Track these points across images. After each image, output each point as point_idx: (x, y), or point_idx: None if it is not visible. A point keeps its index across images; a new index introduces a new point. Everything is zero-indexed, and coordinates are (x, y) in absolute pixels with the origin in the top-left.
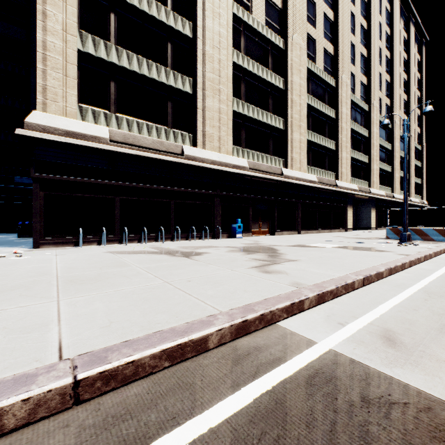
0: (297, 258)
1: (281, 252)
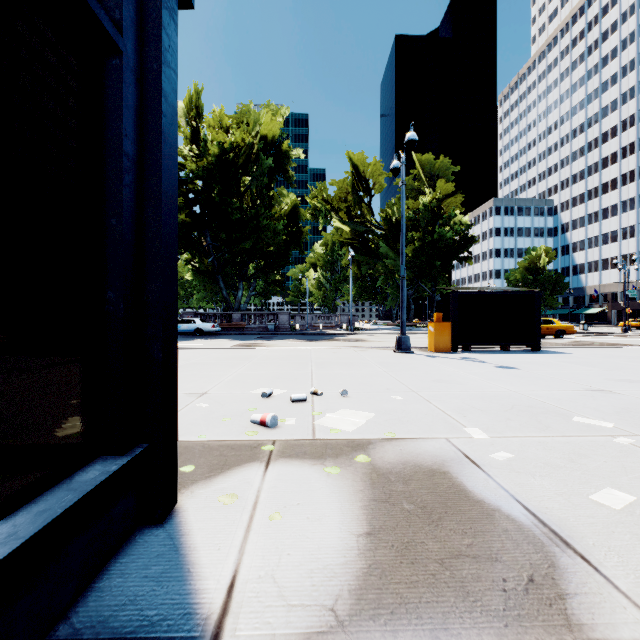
0: None
1: None
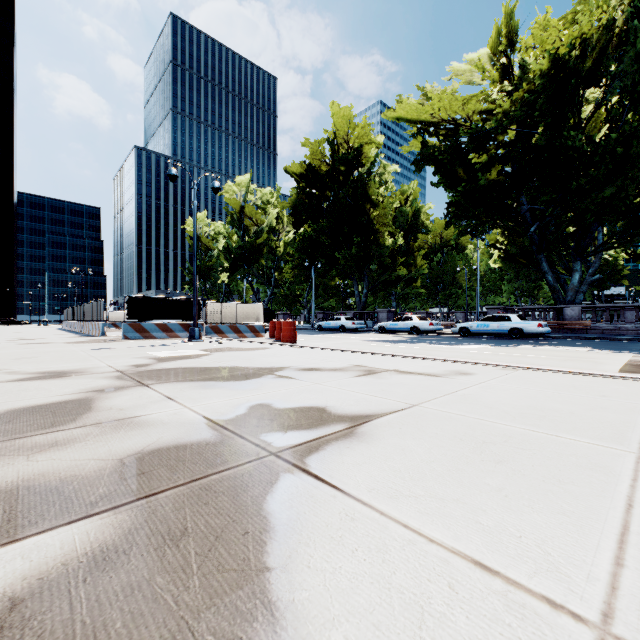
0: (336, 364)
1: (261, 366)
